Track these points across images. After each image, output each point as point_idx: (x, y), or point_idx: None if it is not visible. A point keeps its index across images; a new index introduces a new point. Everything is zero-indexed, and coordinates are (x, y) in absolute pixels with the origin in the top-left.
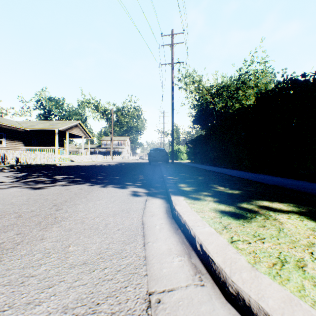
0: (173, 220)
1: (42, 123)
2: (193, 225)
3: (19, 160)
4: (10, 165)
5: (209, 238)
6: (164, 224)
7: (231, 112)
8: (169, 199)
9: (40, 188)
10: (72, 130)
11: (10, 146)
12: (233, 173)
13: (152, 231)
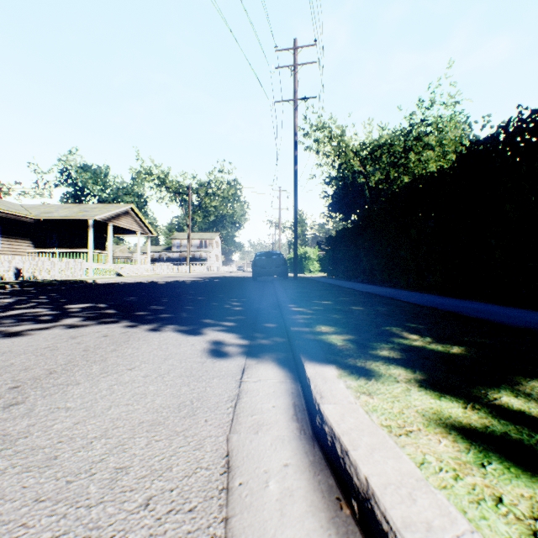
0: (316, 450)
1: (66, 208)
2: (408, 524)
3: (20, 273)
4: (1, 282)
5: None
6: (293, 474)
7: (406, 184)
8: (299, 368)
9: (16, 335)
10: (119, 221)
11: (9, 248)
12: (416, 298)
13: (257, 517)
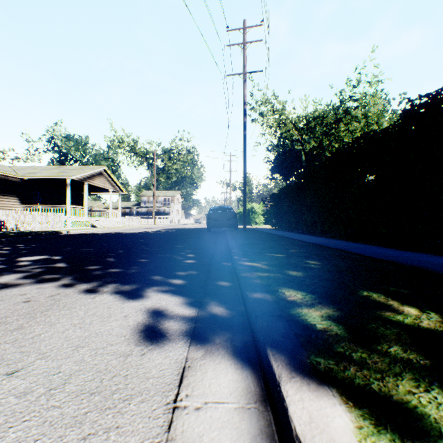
0: None
1: (48, 170)
2: None
3: (4, 225)
4: None
5: None
6: None
7: (348, 143)
8: (268, 379)
9: None
10: (94, 180)
11: None
12: (365, 249)
13: None
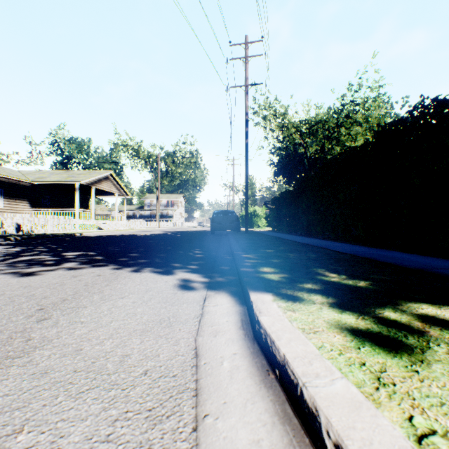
0: (255, 345)
1: (56, 174)
2: (305, 374)
3: (20, 228)
4: (6, 235)
5: (355, 424)
6: (239, 358)
7: (335, 156)
8: (246, 296)
9: (31, 275)
10: (101, 184)
11: (10, 207)
12: (341, 247)
13: (215, 379)
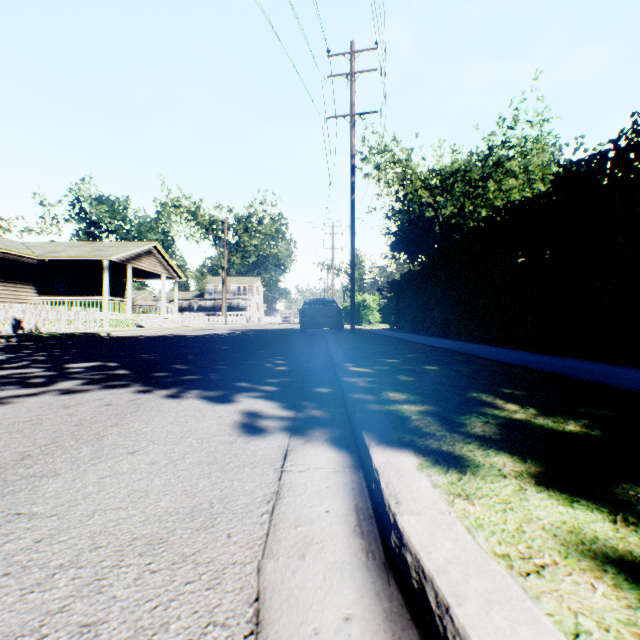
0: (393, 589)
1: (76, 247)
2: None
3: (20, 325)
4: None
5: None
6: (360, 637)
7: (488, 216)
8: (361, 452)
9: None
10: (141, 262)
11: (7, 295)
12: (503, 355)
13: None
